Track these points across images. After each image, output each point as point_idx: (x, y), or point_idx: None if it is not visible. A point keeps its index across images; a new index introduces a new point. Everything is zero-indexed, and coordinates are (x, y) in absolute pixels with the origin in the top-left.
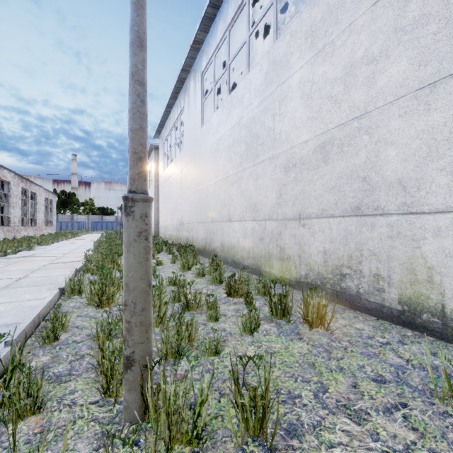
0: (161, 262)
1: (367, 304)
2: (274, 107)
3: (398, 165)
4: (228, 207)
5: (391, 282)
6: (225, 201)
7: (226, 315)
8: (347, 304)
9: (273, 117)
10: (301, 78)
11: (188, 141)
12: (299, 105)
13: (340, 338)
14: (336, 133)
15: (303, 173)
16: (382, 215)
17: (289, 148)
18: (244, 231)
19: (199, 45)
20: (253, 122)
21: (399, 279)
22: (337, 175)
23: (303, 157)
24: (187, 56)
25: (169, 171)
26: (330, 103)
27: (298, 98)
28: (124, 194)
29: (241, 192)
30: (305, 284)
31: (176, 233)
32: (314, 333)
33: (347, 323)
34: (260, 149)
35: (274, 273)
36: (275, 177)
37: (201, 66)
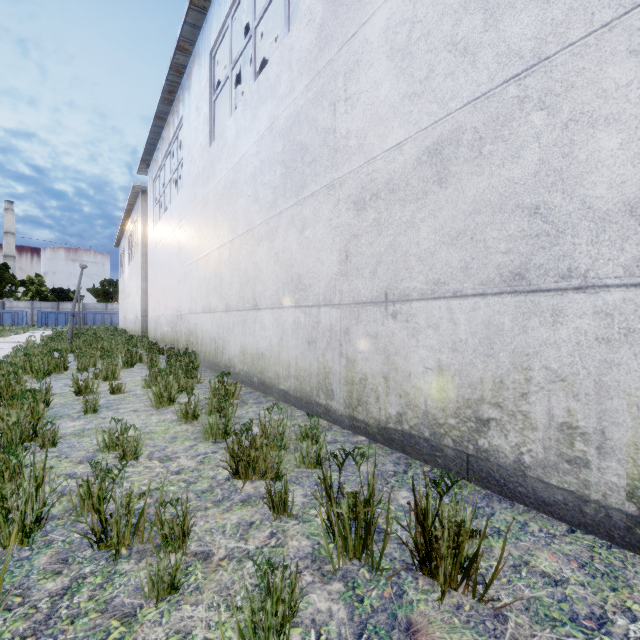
0: (120, 388)
1: (541, 489)
2: (336, 88)
3: (628, 171)
4: (254, 284)
5: (608, 446)
6: (248, 273)
7: (212, 555)
8: (493, 485)
9: (333, 107)
10: (390, 18)
11: (189, 174)
12: (385, 74)
13: (531, 639)
14: (466, 118)
15: (393, 210)
16: (582, 289)
17: (365, 162)
18: (280, 327)
19: (205, 2)
20: (295, 123)
21: (630, 441)
22: (468, 206)
23: (393, 177)
24: (185, 22)
25: (161, 227)
26: (453, 57)
27: (383, 61)
28: (79, 263)
29: (275, 256)
30: (397, 435)
31: (172, 330)
32: (453, 617)
33: (517, 553)
34: (310, 172)
35: (335, 408)
36: (337, 222)
37: (209, 39)
